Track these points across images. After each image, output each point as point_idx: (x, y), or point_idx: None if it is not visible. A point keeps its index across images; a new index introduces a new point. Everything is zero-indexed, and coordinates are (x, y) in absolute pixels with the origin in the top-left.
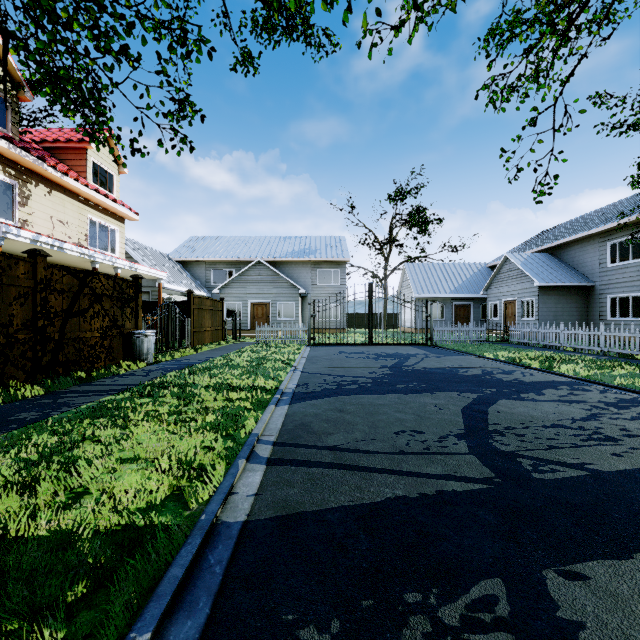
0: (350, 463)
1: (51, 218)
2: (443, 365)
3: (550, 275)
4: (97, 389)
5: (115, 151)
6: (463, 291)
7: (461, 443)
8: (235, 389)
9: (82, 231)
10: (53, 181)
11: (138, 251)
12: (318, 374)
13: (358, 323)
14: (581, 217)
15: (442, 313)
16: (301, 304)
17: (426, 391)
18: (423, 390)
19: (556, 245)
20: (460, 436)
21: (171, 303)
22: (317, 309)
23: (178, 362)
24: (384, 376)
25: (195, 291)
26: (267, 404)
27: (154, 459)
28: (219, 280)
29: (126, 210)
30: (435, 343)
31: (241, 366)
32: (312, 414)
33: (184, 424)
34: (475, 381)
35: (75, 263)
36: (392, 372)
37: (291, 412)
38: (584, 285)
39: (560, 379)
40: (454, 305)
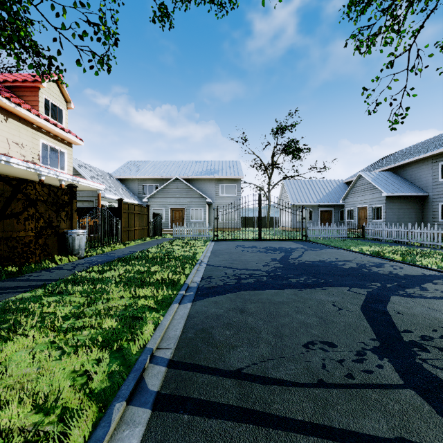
0: (261, 408)
1: (7, 140)
2: (322, 258)
3: (394, 188)
4: (16, 285)
5: (64, 91)
6: (326, 200)
7: (386, 365)
8: (144, 284)
9: (35, 152)
10: (9, 111)
11: (86, 170)
12: (220, 267)
13: (249, 224)
14: (414, 145)
15: (311, 216)
16: (208, 210)
17: (318, 286)
18: (314, 284)
19: (398, 165)
20: (379, 352)
21: (109, 209)
22: (219, 213)
23: (106, 256)
24: (276, 269)
25: (129, 200)
26: (171, 302)
27: (3, 404)
28: (148, 192)
29: (72, 137)
30: (309, 239)
31: (156, 260)
32: (214, 315)
33: (76, 333)
34: (356, 274)
35: (26, 176)
36: (282, 265)
37: (193, 312)
38: (420, 195)
39: (428, 272)
40: (320, 210)
